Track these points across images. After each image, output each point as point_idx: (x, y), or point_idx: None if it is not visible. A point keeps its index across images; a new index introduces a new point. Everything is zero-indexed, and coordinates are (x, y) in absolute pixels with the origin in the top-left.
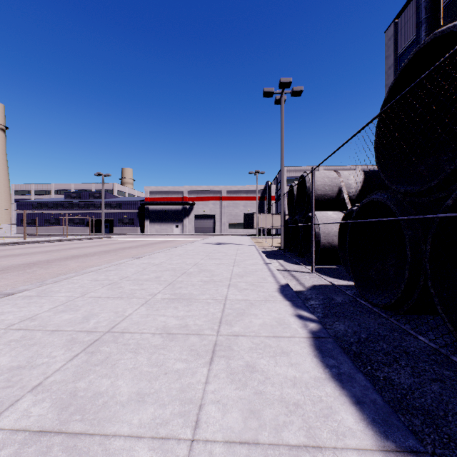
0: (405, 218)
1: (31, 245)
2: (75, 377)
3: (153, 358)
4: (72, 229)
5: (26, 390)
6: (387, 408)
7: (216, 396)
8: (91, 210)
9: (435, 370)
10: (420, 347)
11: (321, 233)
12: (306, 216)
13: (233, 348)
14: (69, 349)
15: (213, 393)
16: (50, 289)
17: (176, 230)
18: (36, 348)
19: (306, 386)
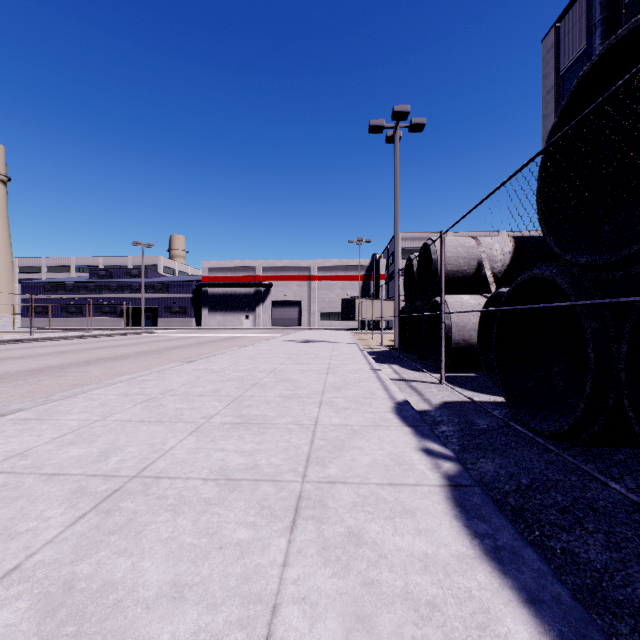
0: (588, 303)
1: (39, 343)
2: (75, 554)
3: (203, 520)
4: (100, 321)
5: None
6: (580, 611)
7: (300, 589)
8: (126, 294)
9: None
10: (614, 500)
11: (454, 327)
12: (431, 301)
13: (327, 503)
14: (72, 506)
15: (296, 584)
16: (57, 409)
17: (246, 322)
18: (21, 504)
19: (445, 571)
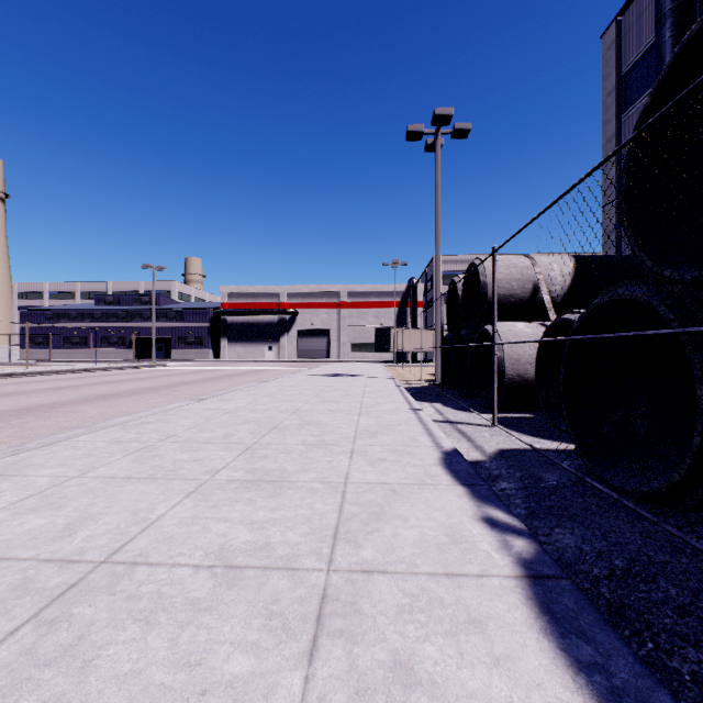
0: (702, 330)
1: (35, 378)
2: None
3: (184, 639)
4: (107, 353)
5: None
6: None
7: None
8: (136, 323)
9: None
10: None
11: (506, 359)
12: (480, 330)
13: (361, 607)
14: (5, 612)
15: None
16: (28, 460)
17: (269, 354)
18: None
19: None
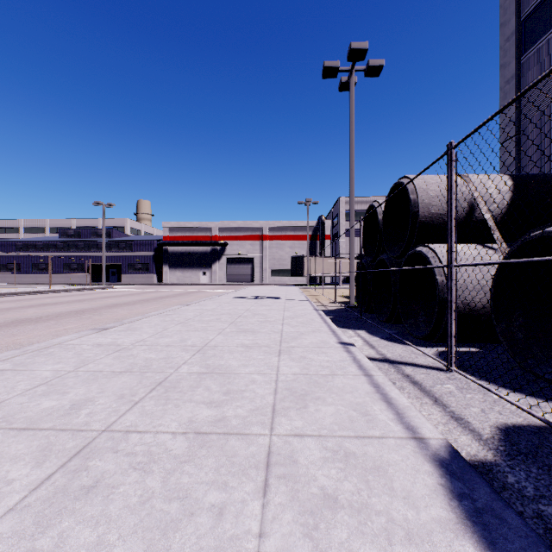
0: None
1: None
2: None
3: None
4: (68, 277)
5: None
6: None
7: None
8: (92, 252)
9: None
10: None
11: None
12: (409, 252)
13: None
14: None
15: None
16: None
17: (204, 278)
18: None
19: None
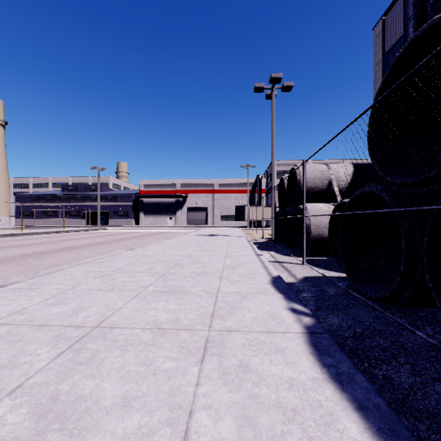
0: (402, 210)
1: (28, 236)
2: (58, 378)
3: (142, 356)
4: (69, 221)
5: (4, 393)
6: (392, 414)
7: (208, 400)
8: (87, 202)
9: (436, 368)
10: (418, 342)
11: (312, 225)
12: (297, 208)
13: (225, 344)
14: (55, 346)
15: (205, 397)
16: (41, 281)
17: (170, 222)
18: (21, 345)
19: (304, 389)
